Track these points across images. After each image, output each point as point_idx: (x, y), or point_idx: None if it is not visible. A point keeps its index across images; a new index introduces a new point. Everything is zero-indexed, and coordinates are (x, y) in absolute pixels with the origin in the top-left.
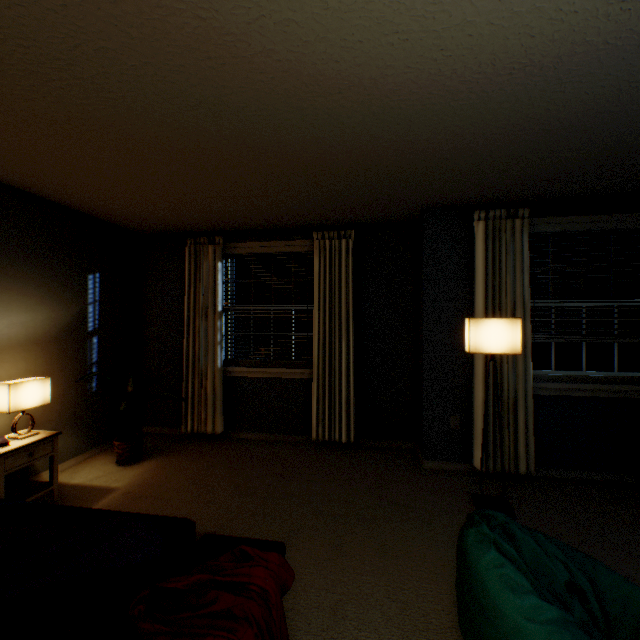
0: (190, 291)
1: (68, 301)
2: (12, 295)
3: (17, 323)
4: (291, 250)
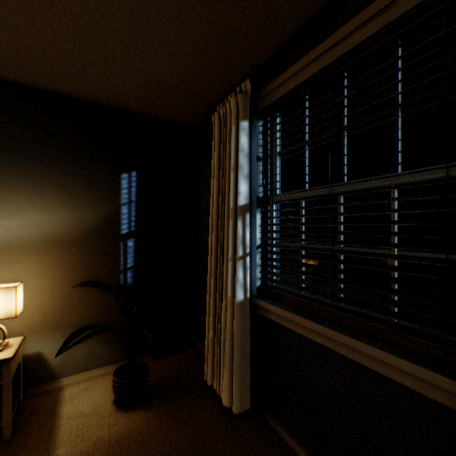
0: (213, 179)
1: (95, 201)
2: (25, 195)
3: (31, 224)
4: (383, 21)
